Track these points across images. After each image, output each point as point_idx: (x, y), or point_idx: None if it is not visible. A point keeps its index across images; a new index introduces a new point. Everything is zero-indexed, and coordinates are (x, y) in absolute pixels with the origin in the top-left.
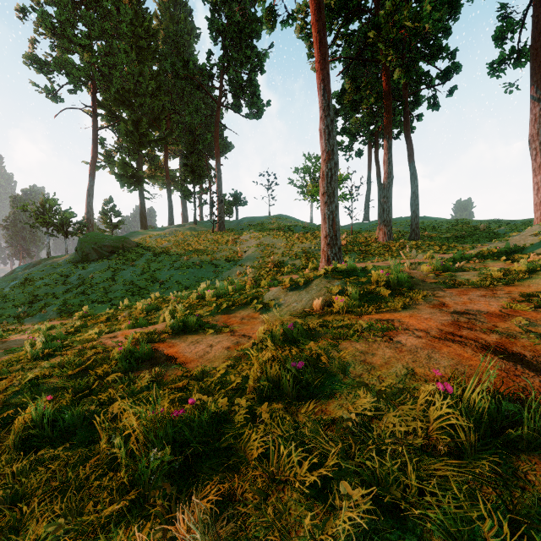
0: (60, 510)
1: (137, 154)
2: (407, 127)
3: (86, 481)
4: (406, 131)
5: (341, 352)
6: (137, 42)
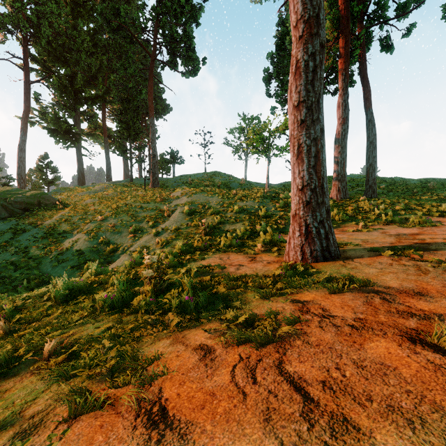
0: None
1: (74, 111)
2: (363, 65)
3: None
4: (362, 70)
5: None
6: None
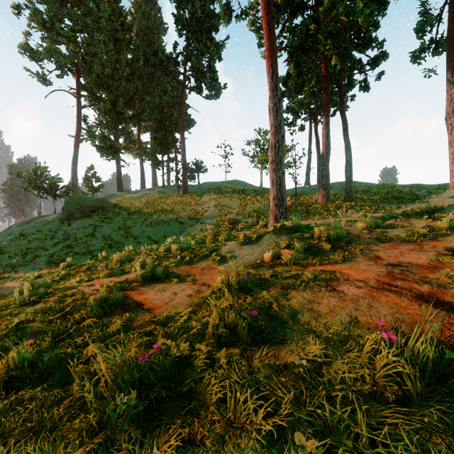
0: (33, 451)
1: (114, 129)
2: (342, 106)
3: (60, 420)
4: (341, 109)
5: (291, 300)
6: (114, 35)
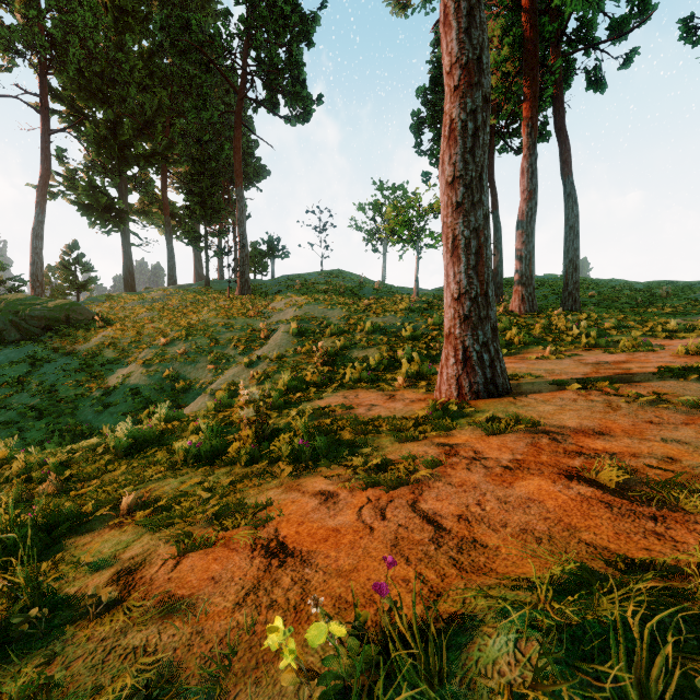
0: None
1: (118, 176)
2: (560, 112)
3: None
4: (558, 119)
5: None
6: (115, 1)
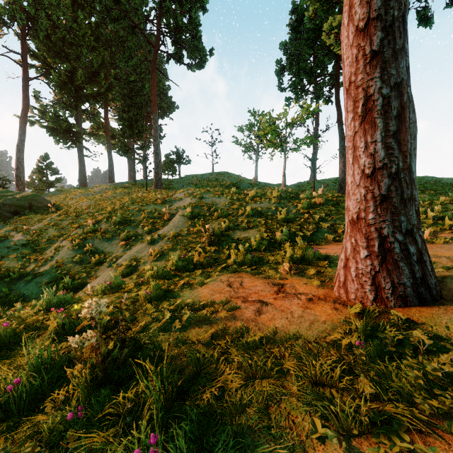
0: None
1: (75, 109)
2: None
3: None
4: None
5: None
6: None
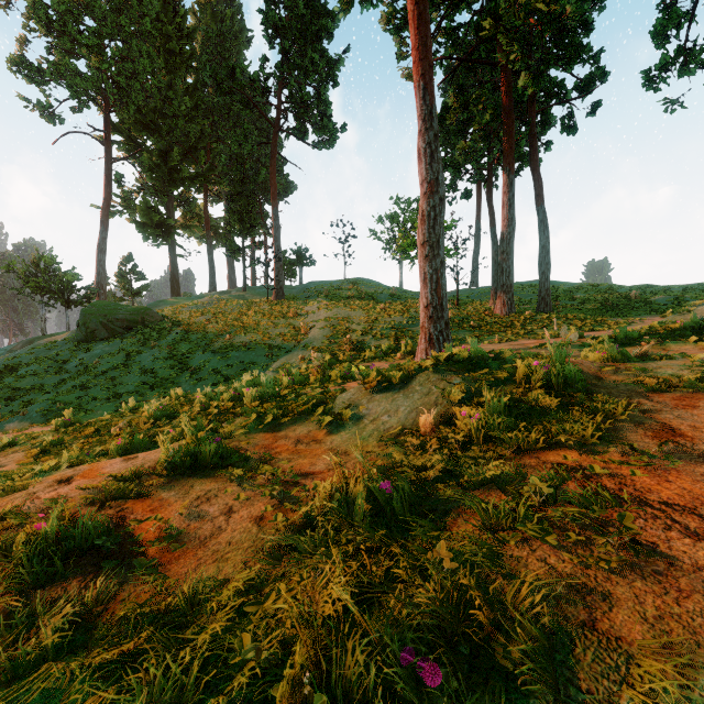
0: None
1: (166, 196)
2: (534, 156)
3: None
4: (532, 162)
5: (519, 580)
6: (166, 45)
